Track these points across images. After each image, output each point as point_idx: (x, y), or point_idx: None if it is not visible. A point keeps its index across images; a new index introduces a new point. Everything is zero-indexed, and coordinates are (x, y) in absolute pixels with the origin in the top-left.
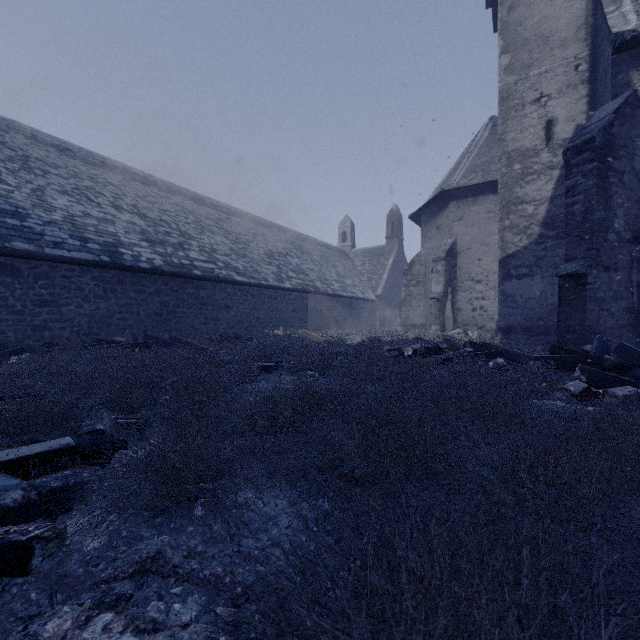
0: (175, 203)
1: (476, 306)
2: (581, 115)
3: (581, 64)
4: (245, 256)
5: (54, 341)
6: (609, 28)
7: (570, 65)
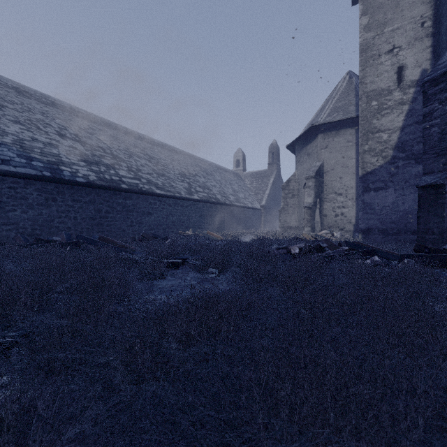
0: (110, 135)
1: (338, 213)
2: (426, 61)
3: (426, 21)
4: (164, 175)
5: (1, 240)
6: None
7: (417, 22)
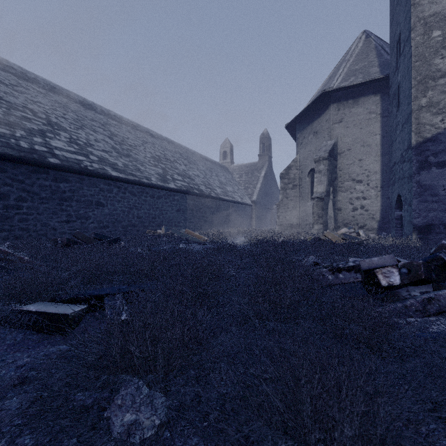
0: (55, 100)
1: (357, 206)
2: None
3: None
4: (128, 156)
5: None
6: None
7: None
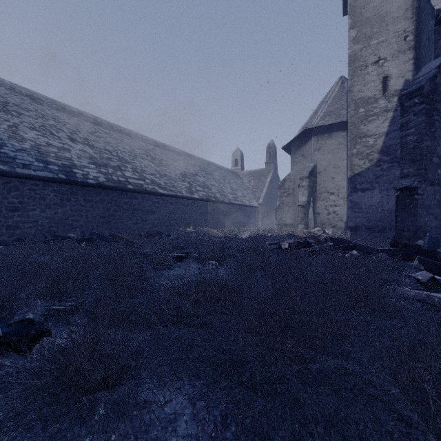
0: (116, 137)
1: (330, 211)
2: (408, 72)
3: (408, 35)
4: (166, 175)
5: (23, 237)
6: (432, 6)
7: (400, 36)
